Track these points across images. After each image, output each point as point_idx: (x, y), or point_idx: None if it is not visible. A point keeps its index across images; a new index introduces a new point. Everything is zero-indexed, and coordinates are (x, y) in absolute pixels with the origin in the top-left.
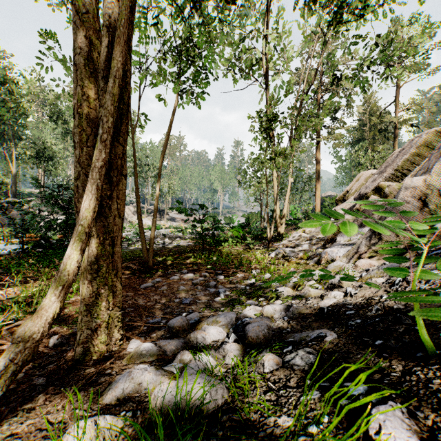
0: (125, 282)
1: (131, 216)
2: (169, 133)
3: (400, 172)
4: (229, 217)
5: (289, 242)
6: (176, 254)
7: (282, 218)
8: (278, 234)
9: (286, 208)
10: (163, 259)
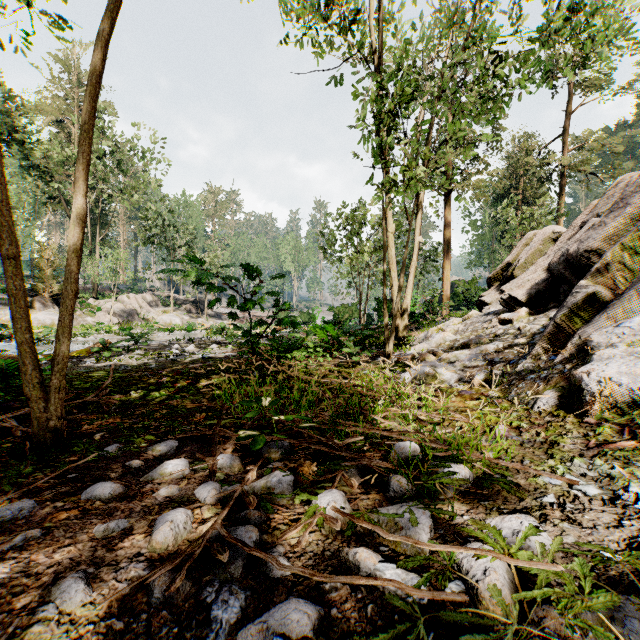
0: None
1: (147, 310)
2: None
3: None
4: (307, 312)
5: (423, 349)
6: (188, 379)
7: (403, 308)
8: (397, 336)
9: (410, 289)
10: (143, 395)
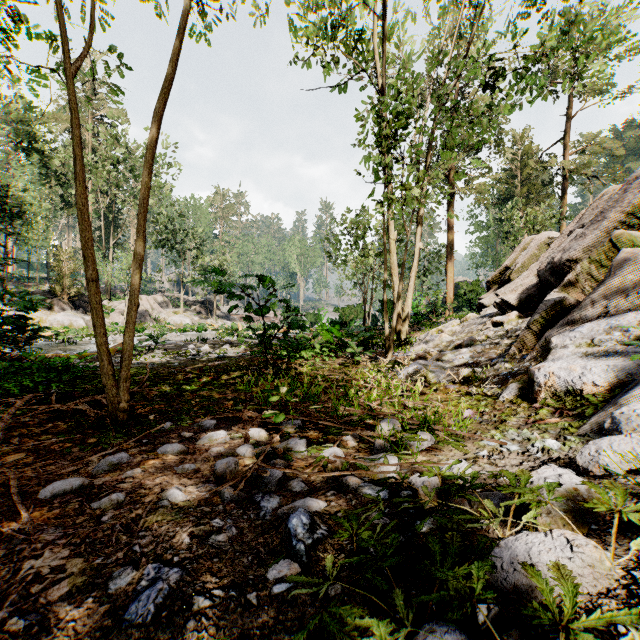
0: (3, 475)
1: (158, 311)
2: (171, 80)
3: (635, 218)
4: (313, 313)
5: (421, 350)
6: (211, 375)
7: (404, 310)
8: (398, 337)
9: (411, 293)
10: (176, 387)
